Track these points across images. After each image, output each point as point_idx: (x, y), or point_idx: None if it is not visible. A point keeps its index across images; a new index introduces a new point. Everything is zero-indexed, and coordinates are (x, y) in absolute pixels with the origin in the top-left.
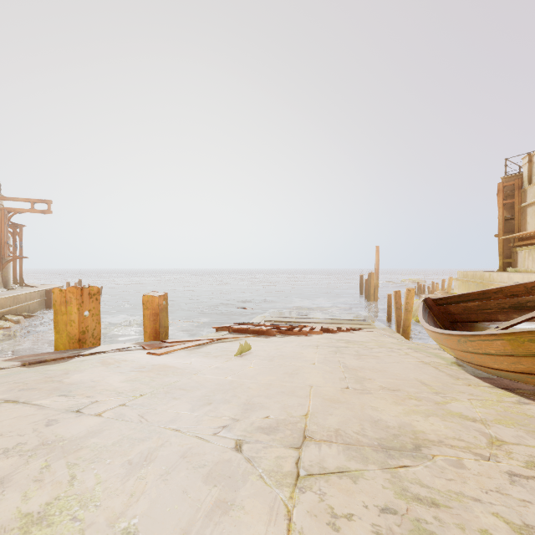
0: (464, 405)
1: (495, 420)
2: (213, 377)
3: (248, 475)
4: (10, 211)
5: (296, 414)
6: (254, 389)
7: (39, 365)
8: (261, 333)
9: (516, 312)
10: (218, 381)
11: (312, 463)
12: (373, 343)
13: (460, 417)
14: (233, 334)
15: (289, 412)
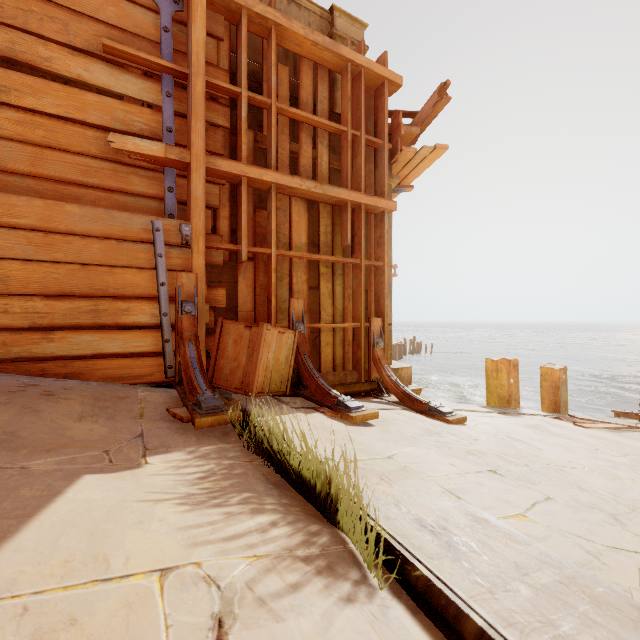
0: None
1: None
2: None
3: None
4: None
5: None
6: None
7: (507, 415)
8: None
9: None
10: None
11: None
12: None
13: None
14: None
15: None
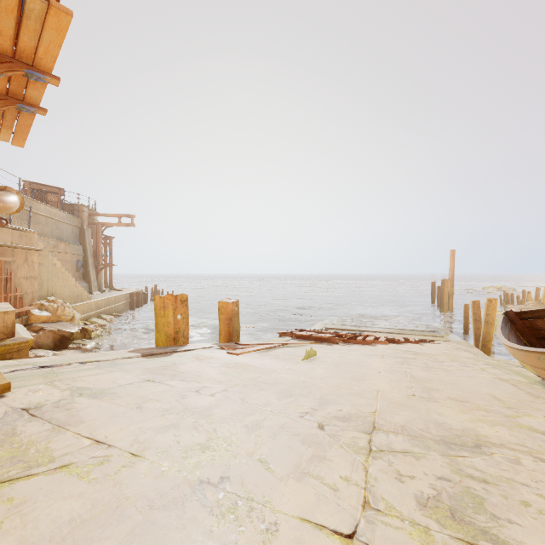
0: (537, 421)
1: None
2: (288, 376)
3: (332, 444)
4: (103, 225)
5: (365, 410)
6: (325, 388)
7: (153, 357)
8: (323, 340)
9: None
10: (293, 380)
11: (381, 444)
12: (444, 357)
13: (528, 429)
14: (296, 340)
15: (359, 409)
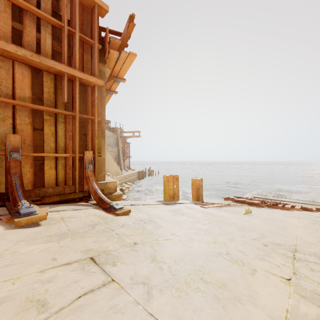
0: None
1: None
2: (238, 221)
3: (273, 252)
4: (126, 137)
5: (289, 243)
6: (262, 230)
7: (167, 205)
8: (253, 204)
9: None
10: (242, 224)
11: (301, 257)
12: None
13: None
14: (235, 203)
15: (285, 242)
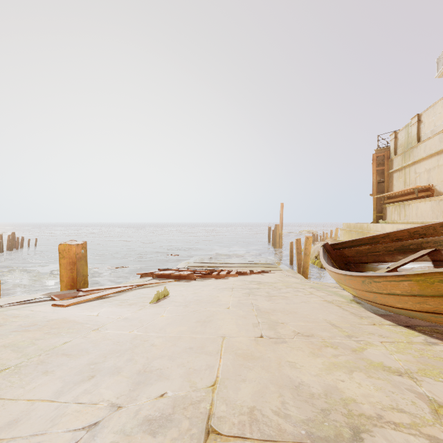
0: (381, 351)
1: (419, 370)
2: (115, 332)
3: None
4: None
5: (201, 384)
6: (158, 346)
7: None
8: (183, 277)
9: (400, 254)
10: (119, 338)
11: None
12: (280, 284)
13: (384, 370)
14: (157, 280)
15: (193, 382)
